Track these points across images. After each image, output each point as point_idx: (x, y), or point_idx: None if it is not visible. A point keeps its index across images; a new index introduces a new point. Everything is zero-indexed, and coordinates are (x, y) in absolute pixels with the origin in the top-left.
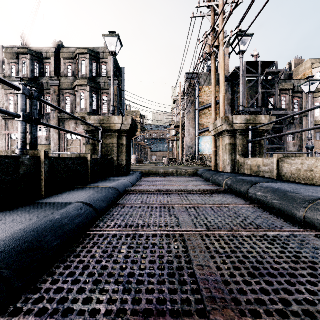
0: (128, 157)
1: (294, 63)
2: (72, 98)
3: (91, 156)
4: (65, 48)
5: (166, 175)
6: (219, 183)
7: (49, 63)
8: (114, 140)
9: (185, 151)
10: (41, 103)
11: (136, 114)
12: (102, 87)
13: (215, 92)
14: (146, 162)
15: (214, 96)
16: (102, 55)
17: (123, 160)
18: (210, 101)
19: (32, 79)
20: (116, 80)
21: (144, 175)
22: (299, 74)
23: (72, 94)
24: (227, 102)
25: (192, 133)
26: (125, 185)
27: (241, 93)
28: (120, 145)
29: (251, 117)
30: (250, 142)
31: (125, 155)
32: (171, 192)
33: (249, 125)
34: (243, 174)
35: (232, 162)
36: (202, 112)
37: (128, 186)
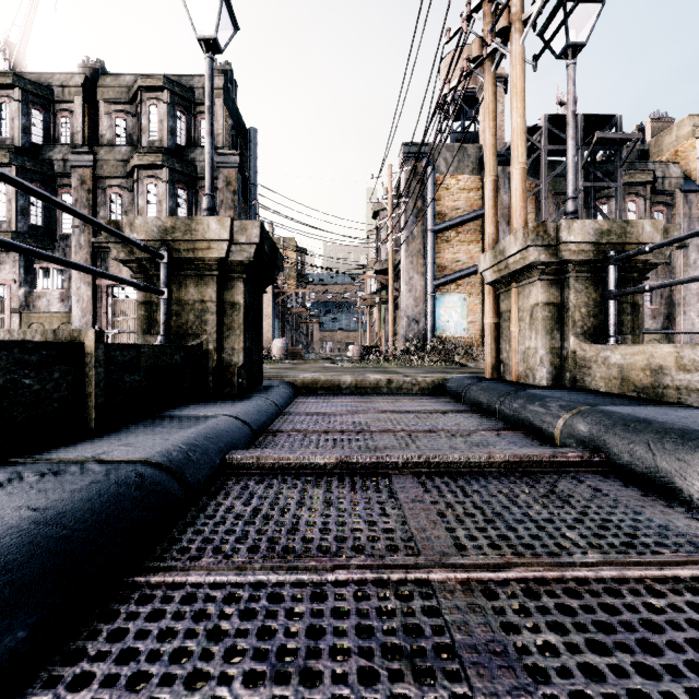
0: (254, 341)
1: (650, 126)
2: (127, 198)
3: (98, 338)
4: (109, 77)
5: (361, 391)
6: (534, 423)
7: (69, 113)
8: (209, 290)
9: (400, 330)
10: (49, 209)
11: (286, 244)
12: (200, 172)
13: (495, 164)
14: (308, 355)
15: (491, 175)
16: (201, 94)
17: (235, 351)
18: (459, 211)
19: (24, 149)
20: (234, 155)
21: (301, 392)
22: (662, 151)
23: (127, 189)
24: (500, 213)
25: (417, 286)
26: (224, 440)
27: (571, 164)
28: (226, 307)
29: (613, 225)
30: (614, 298)
31: (243, 337)
32: (388, 467)
33: (605, 248)
34: (602, 395)
35: (552, 357)
36: (442, 236)
37: (237, 441)
